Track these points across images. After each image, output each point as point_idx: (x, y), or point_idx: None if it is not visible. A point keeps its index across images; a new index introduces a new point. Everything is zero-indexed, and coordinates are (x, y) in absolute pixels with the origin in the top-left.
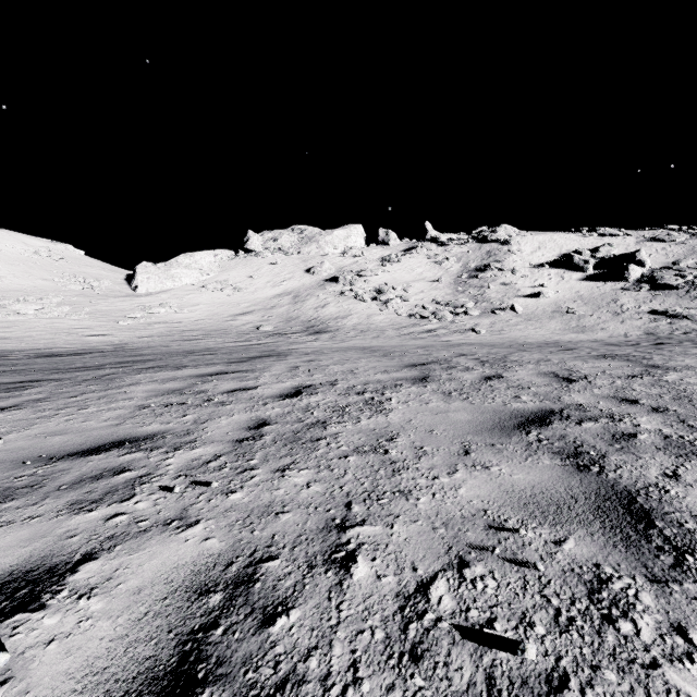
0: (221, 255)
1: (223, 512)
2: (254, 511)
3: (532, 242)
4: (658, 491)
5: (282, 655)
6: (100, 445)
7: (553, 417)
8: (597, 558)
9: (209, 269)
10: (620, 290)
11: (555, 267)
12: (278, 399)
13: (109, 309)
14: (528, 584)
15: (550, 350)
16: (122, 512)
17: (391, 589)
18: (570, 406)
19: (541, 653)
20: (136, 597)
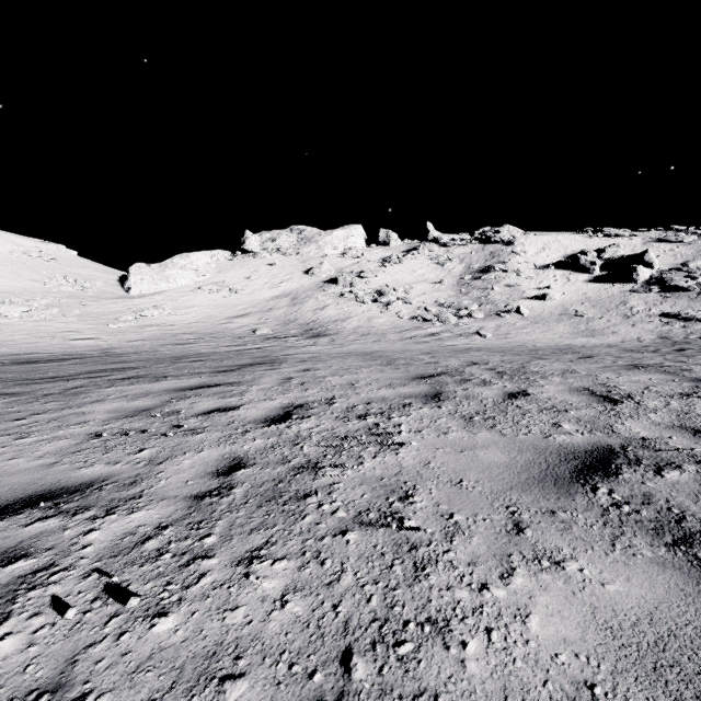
0: (218, 256)
1: (133, 671)
2: (184, 670)
3: (536, 243)
4: None
5: None
6: (10, 503)
7: (618, 460)
8: None
9: (205, 270)
10: (628, 292)
11: (561, 268)
12: (262, 424)
13: (100, 312)
14: None
15: (568, 357)
16: None
17: None
18: (631, 441)
19: None
20: None
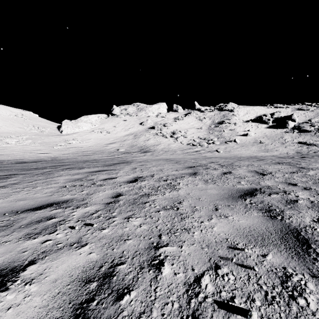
0: (101, 116)
1: (99, 239)
2: (114, 239)
3: (243, 110)
4: (311, 229)
5: (126, 316)
6: (41, 205)
7: (257, 192)
8: (284, 264)
9: (95, 123)
10: (284, 132)
11: (254, 122)
12: (126, 183)
13: (49, 141)
14: (250, 278)
15: (253, 160)
16: (50, 239)
17: (181, 280)
18: (264, 187)
19: (259, 316)
20: (54, 284)
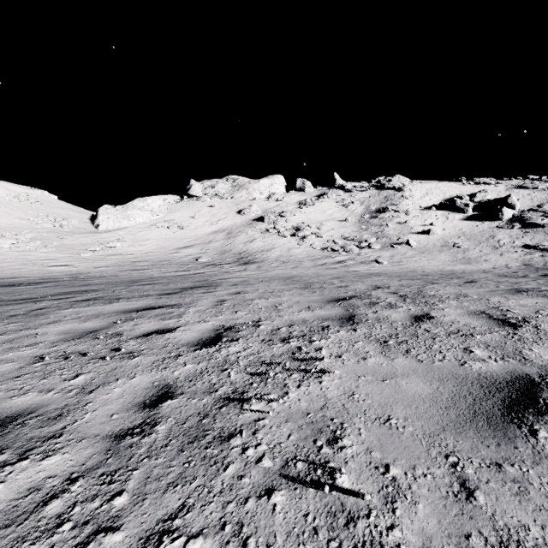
0: (169, 199)
1: None
2: None
3: (421, 189)
4: None
5: None
6: None
7: (544, 394)
8: None
9: (159, 211)
10: (495, 228)
11: (441, 209)
12: (194, 347)
13: (73, 244)
14: None
15: (455, 282)
16: None
17: None
18: (547, 370)
19: None
20: None
